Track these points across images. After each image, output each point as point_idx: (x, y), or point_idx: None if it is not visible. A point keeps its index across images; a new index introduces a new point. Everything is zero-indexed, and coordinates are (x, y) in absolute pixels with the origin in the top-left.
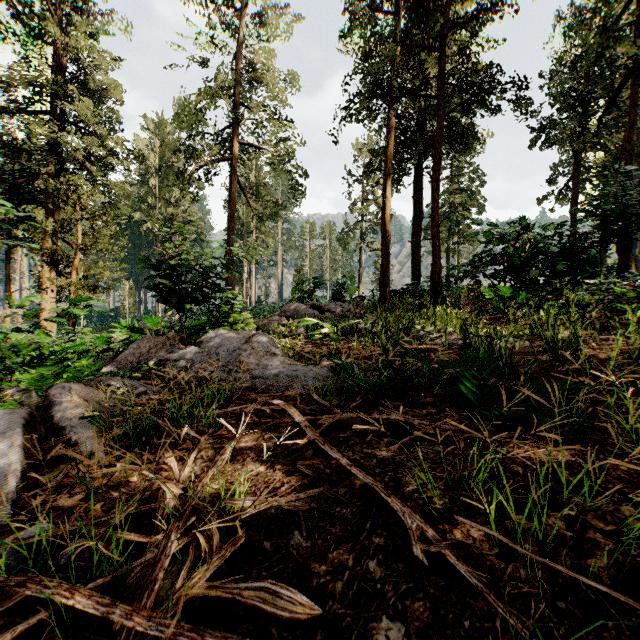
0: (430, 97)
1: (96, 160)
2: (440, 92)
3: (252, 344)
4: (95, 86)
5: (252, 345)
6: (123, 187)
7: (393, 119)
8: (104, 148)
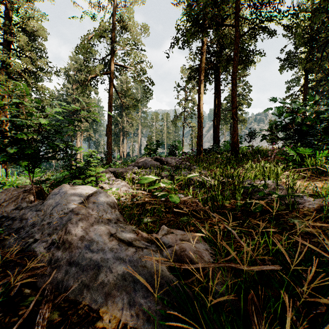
0: (231, 26)
1: (30, 73)
2: (237, 22)
3: (87, 205)
4: (29, 29)
5: (86, 206)
6: (47, 89)
7: (205, 46)
8: (35, 65)
